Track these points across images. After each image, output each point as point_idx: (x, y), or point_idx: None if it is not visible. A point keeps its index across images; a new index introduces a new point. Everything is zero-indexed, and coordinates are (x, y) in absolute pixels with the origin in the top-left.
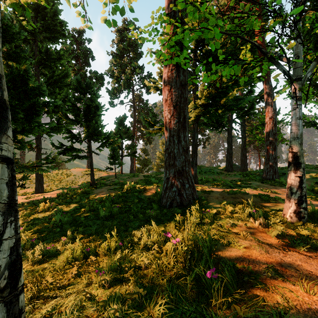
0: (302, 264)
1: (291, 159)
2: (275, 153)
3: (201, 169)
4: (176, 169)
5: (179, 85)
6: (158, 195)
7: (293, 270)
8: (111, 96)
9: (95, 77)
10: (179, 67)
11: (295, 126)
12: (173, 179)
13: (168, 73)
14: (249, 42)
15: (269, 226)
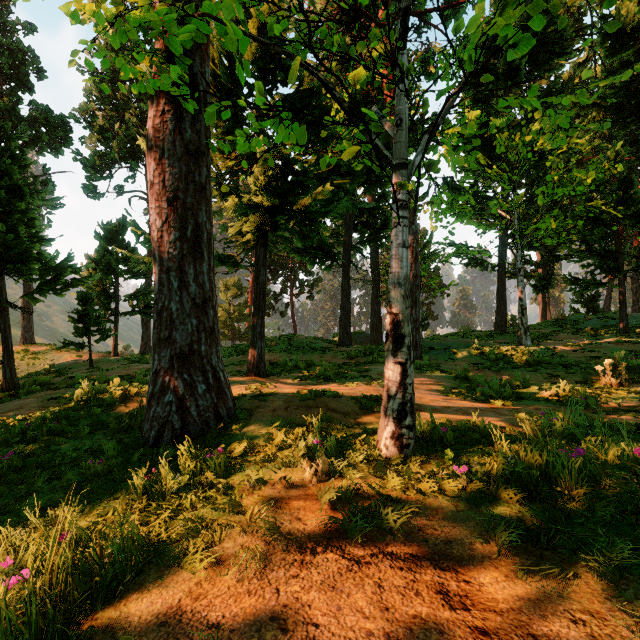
0: (318, 597)
1: (390, 327)
2: (416, 311)
3: (293, 342)
4: (174, 350)
5: (181, 152)
6: (144, 411)
7: (273, 632)
8: (87, 171)
9: (42, 121)
10: (181, 109)
11: (397, 261)
12: (167, 373)
13: (155, 120)
14: (309, 71)
15: (336, 475)
